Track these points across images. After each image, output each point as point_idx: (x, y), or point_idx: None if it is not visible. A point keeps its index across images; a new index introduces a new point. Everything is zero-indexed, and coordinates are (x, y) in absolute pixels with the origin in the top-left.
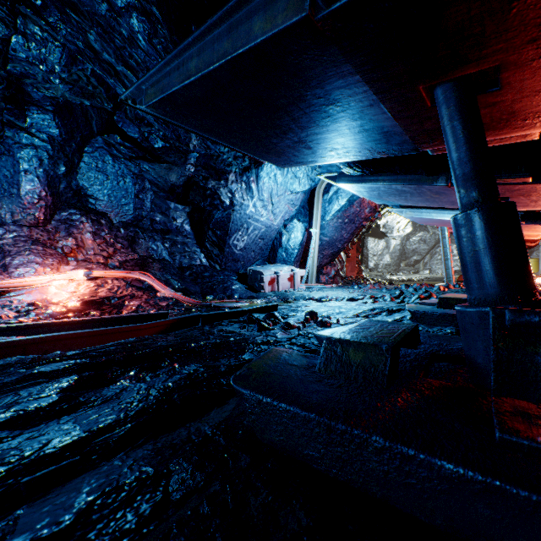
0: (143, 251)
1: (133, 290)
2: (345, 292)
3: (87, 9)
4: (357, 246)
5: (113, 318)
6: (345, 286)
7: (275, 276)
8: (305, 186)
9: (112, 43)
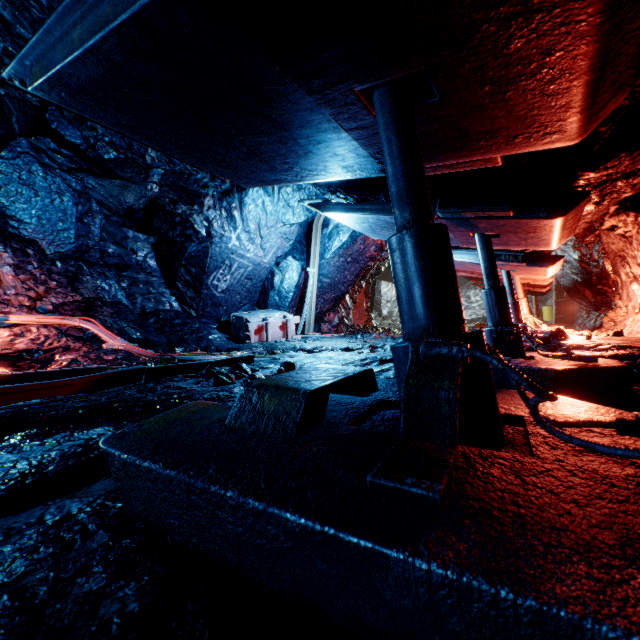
0: (89, 291)
1: (69, 341)
2: (345, 341)
3: None
4: (366, 290)
5: (20, 375)
6: (349, 335)
7: (264, 324)
8: (301, 217)
9: (27, 12)
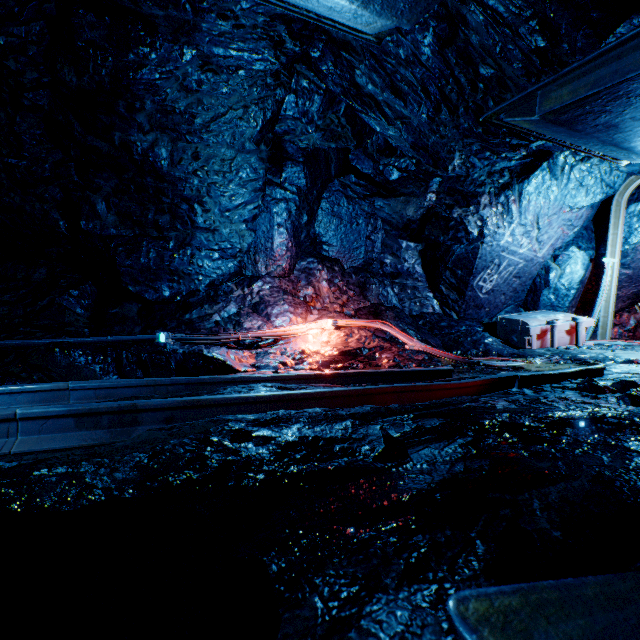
0: (373, 298)
1: (380, 341)
2: None
3: (362, 43)
4: None
5: (403, 371)
6: None
7: (548, 328)
8: (595, 196)
9: (383, 71)
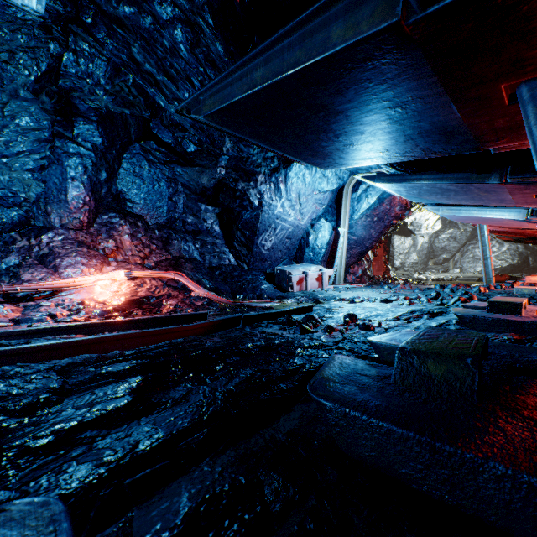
0: (176, 252)
1: (170, 290)
2: (375, 292)
3: (132, 24)
4: (383, 244)
5: (158, 318)
6: (373, 285)
7: (304, 276)
8: (333, 185)
9: (155, 54)
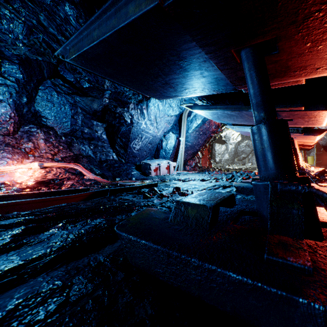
0: (76, 151)
1: (69, 174)
2: (200, 175)
3: (38, 0)
4: (208, 148)
5: (54, 191)
6: (200, 172)
7: (158, 166)
8: (176, 112)
9: (54, 22)
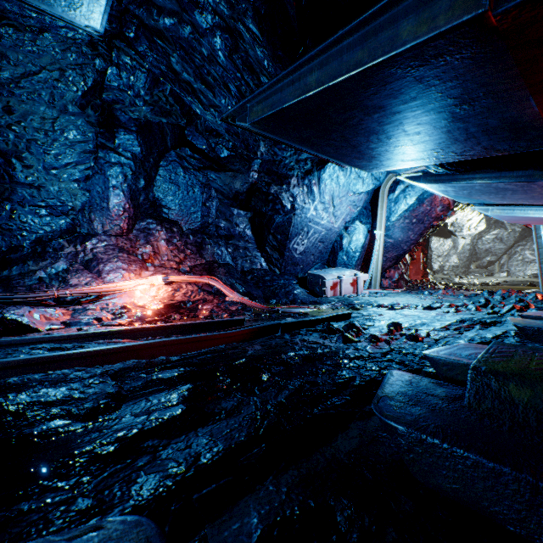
0: (209, 256)
1: (205, 294)
2: (415, 298)
3: (172, 35)
4: (421, 247)
5: (198, 323)
6: (411, 291)
7: (338, 281)
8: (369, 186)
9: (193, 63)
